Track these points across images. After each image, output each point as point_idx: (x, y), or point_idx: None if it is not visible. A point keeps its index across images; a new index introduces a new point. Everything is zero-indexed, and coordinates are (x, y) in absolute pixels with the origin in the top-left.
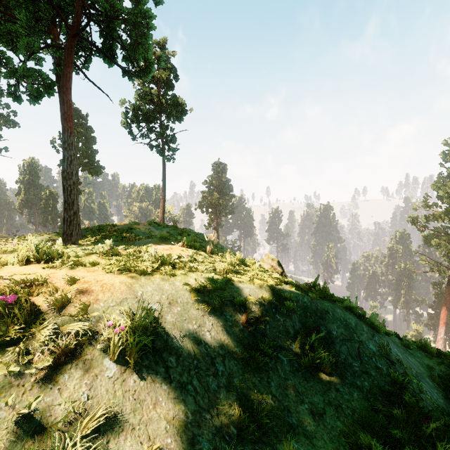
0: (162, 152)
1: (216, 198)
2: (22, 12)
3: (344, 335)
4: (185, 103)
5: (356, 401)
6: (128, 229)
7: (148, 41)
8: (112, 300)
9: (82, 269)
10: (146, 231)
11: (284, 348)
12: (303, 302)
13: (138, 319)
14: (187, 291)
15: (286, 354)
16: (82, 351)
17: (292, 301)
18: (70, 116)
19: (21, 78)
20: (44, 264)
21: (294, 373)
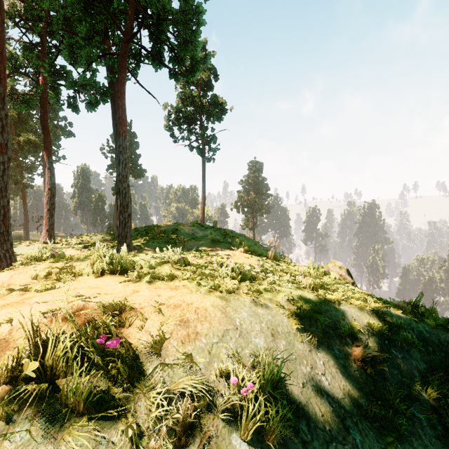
0: (203, 152)
1: (252, 198)
2: (83, 24)
3: None
4: (226, 102)
5: None
6: (173, 230)
7: (197, 39)
8: (213, 333)
9: (162, 285)
10: (190, 232)
11: (414, 399)
12: (419, 332)
13: (251, 364)
14: (283, 316)
15: (420, 408)
16: (202, 422)
17: (406, 330)
18: (124, 120)
19: (81, 87)
20: (119, 275)
21: (443, 441)
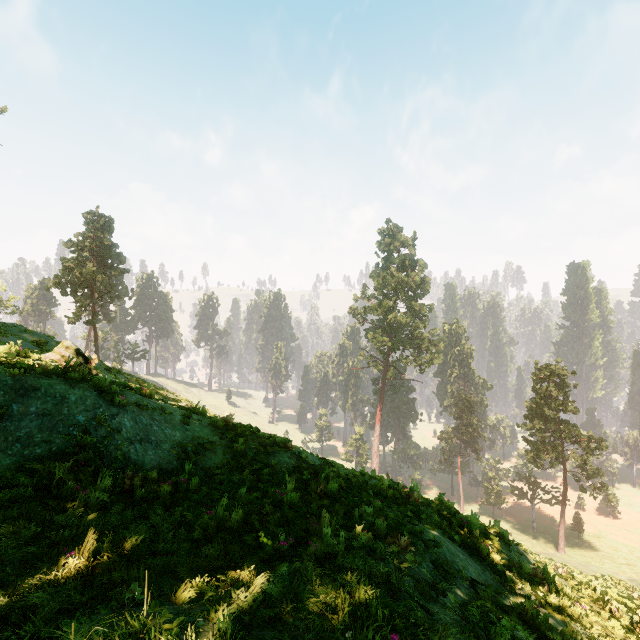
0: None
1: (90, 272)
2: None
3: (48, 410)
4: None
5: (0, 467)
6: None
7: None
8: None
9: None
10: None
11: None
12: (2, 381)
13: None
14: None
15: None
16: None
17: None
18: None
19: None
20: None
21: None
